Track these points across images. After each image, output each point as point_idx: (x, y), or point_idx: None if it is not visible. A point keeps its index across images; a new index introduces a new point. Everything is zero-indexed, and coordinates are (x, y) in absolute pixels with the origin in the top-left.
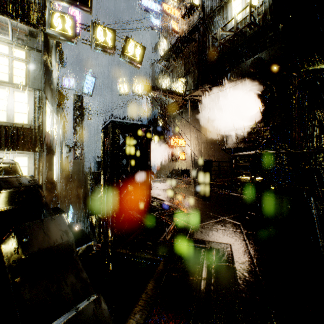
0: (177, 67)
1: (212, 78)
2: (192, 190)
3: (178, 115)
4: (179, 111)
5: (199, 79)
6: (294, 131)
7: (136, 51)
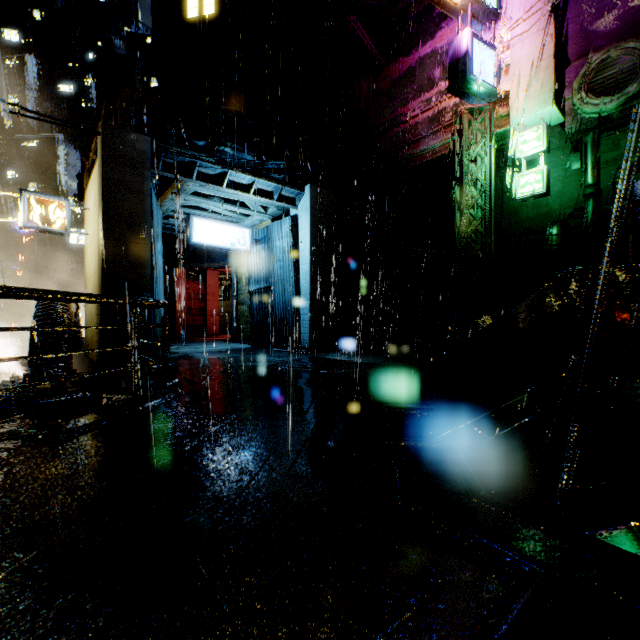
0: None
1: None
2: None
3: None
4: None
5: None
6: None
7: None
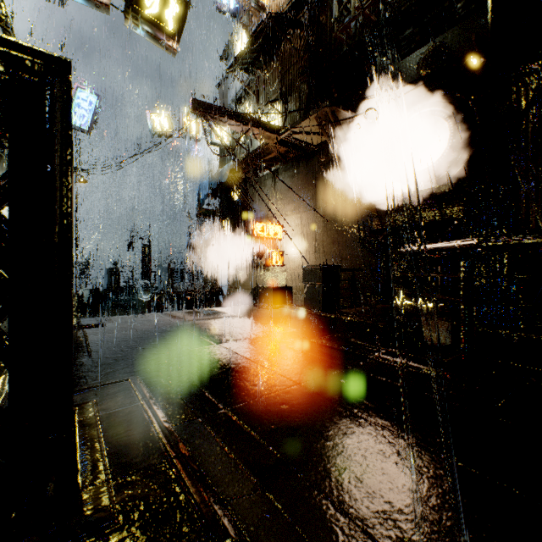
0: (268, 81)
1: (337, 97)
2: (298, 346)
3: (270, 177)
4: (272, 170)
5: (311, 101)
6: (524, 201)
7: (167, 7)
